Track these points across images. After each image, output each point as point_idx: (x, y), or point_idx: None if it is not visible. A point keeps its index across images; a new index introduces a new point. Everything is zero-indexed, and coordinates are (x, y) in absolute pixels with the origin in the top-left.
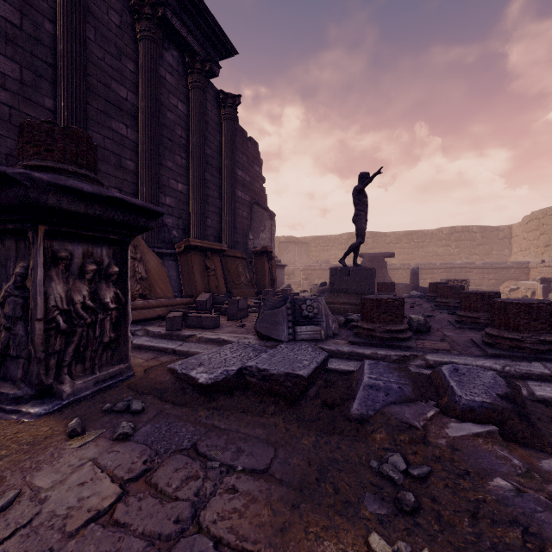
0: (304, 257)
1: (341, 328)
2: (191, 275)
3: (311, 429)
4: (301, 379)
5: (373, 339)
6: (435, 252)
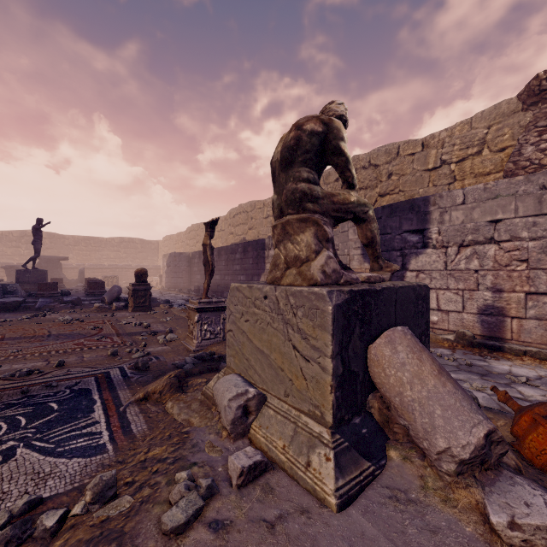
0: None
1: (27, 297)
2: None
3: (24, 311)
4: (19, 301)
5: (44, 297)
6: (110, 255)
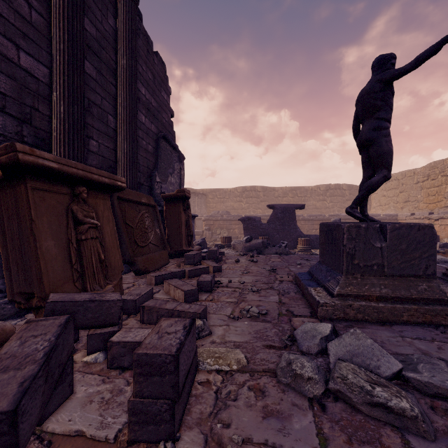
0: (203, 208)
1: None
2: (28, 242)
3: None
4: None
5: None
6: (315, 205)
